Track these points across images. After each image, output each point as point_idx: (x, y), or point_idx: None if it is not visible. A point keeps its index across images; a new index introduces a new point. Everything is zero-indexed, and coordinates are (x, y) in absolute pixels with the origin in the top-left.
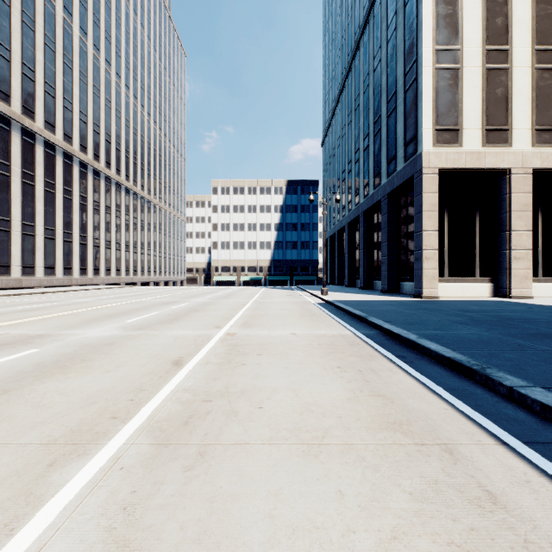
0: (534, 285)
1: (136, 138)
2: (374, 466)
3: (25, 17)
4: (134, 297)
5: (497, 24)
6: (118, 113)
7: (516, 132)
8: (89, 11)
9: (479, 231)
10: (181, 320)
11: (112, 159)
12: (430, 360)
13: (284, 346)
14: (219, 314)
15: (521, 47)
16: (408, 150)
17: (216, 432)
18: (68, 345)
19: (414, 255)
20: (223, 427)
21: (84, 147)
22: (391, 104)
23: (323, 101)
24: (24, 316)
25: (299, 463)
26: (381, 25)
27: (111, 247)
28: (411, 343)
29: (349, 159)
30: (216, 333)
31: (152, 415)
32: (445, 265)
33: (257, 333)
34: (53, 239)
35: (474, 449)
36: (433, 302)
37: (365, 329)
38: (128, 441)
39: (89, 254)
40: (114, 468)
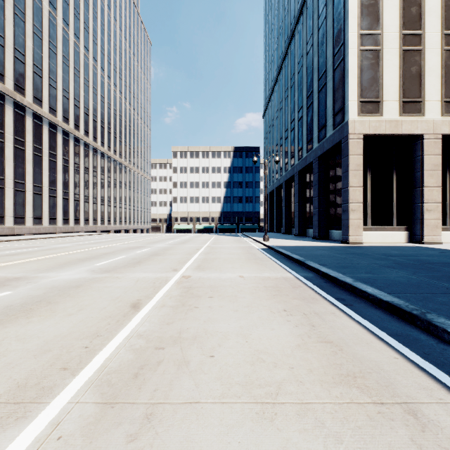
0: (443, 232)
1: (110, 111)
2: (336, 434)
3: (17, 10)
4: (106, 243)
5: (412, 12)
6: (95, 90)
7: (428, 103)
8: (70, 6)
9: (397, 187)
10: (143, 263)
11: (90, 128)
12: (368, 302)
13: (233, 288)
14: (177, 258)
15: (432, 31)
16: (336, 119)
17: (165, 387)
18: (39, 287)
19: (341, 208)
20: (174, 380)
21: (67, 118)
22: (321, 81)
23: (264, 81)
24: (8, 260)
25: (254, 430)
26: (313, 15)
27: (89, 201)
28: (348, 286)
29: (286, 128)
30: (172, 276)
31: (103, 365)
32: (368, 216)
33: (209, 276)
34: (41, 194)
35: (439, 410)
36: (358, 247)
37: (304, 272)
38: (74, 399)
39: (70, 207)
40: (50, 438)
